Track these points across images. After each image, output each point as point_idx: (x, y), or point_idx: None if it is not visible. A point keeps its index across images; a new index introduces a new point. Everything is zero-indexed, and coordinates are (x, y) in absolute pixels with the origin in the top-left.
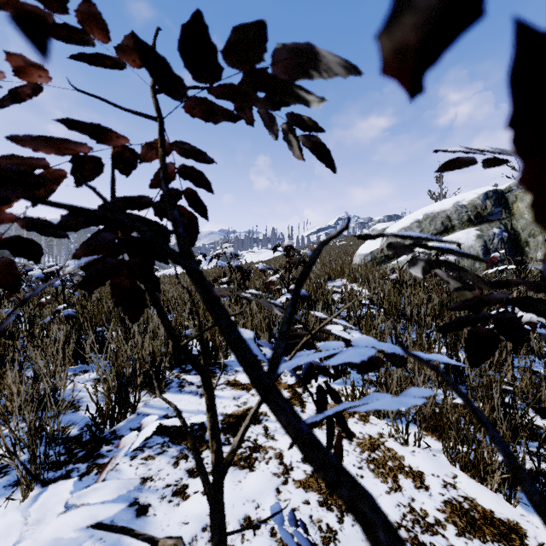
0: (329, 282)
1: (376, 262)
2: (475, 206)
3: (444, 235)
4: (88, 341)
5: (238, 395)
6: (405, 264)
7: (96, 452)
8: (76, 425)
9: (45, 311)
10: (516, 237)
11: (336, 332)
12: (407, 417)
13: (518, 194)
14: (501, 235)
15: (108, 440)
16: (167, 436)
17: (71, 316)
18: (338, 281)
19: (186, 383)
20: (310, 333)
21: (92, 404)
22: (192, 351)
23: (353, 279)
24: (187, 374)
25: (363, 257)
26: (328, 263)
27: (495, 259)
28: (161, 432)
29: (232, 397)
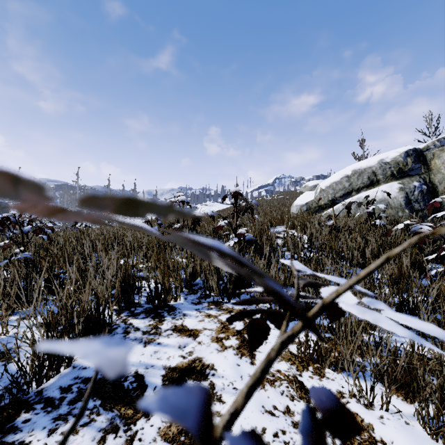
0: (271, 229)
1: (311, 211)
2: (397, 162)
3: (370, 188)
4: (36, 285)
5: (184, 343)
6: (336, 213)
7: (10, 423)
8: (1, 382)
9: (10, 254)
10: (434, 189)
11: (357, 312)
12: (373, 377)
13: (435, 152)
14: (420, 187)
15: (30, 404)
16: (99, 398)
17: (27, 259)
18: (278, 228)
19: (132, 328)
20: (314, 329)
21: (28, 355)
22: (141, 294)
23: (292, 226)
24: (134, 318)
25: (299, 207)
26: (269, 212)
27: (437, 204)
28: (94, 393)
29: (177, 345)
